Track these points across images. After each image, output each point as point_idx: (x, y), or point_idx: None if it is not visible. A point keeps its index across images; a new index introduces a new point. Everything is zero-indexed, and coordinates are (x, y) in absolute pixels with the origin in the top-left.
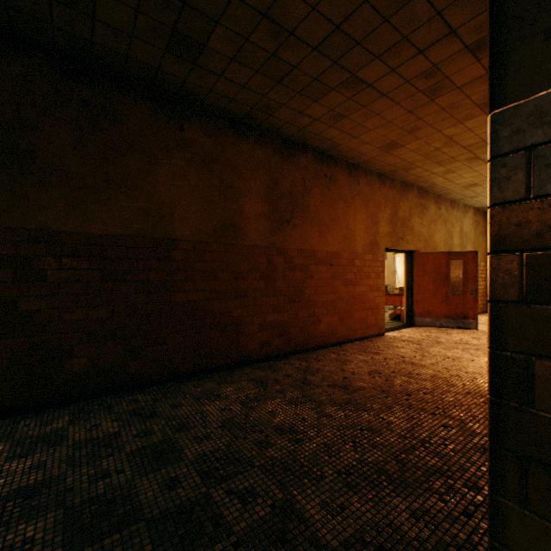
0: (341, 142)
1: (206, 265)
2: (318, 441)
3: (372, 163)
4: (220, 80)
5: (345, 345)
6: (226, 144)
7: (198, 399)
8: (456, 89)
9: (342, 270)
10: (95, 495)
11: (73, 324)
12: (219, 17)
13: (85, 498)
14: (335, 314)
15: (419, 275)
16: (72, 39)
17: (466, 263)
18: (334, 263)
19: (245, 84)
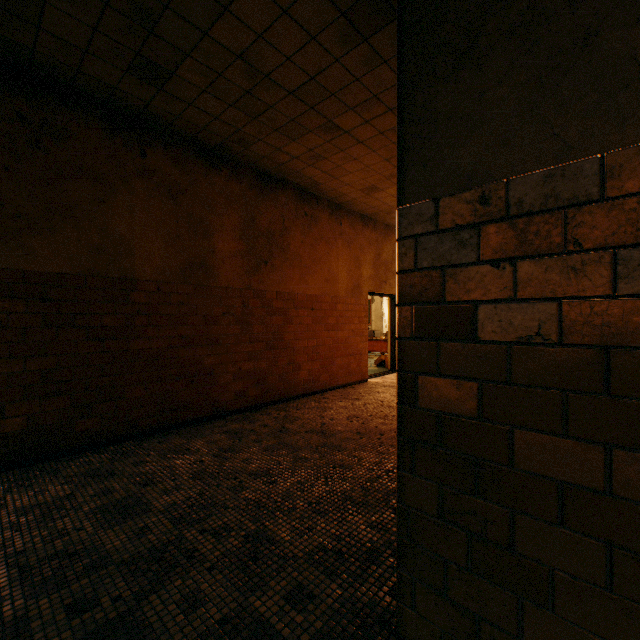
0: (322, 181)
1: (172, 309)
2: (293, 480)
3: (354, 204)
4: (190, 108)
5: (327, 393)
6: (197, 175)
7: (165, 454)
8: None
9: (324, 315)
10: (53, 552)
11: (6, 377)
12: (191, 51)
13: (42, 556)
14: (317, 361)
15: None
16: (7, 43)
17: None
18: (316, 306)
19: (219, 116)
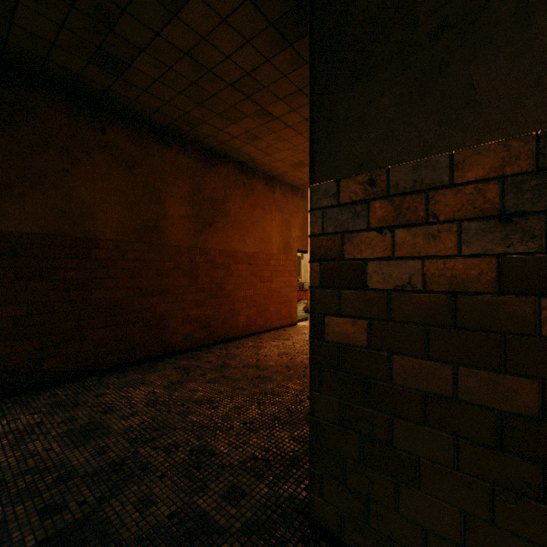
0: (258, 157)
1: (129, 264)
2: (231, 405)
3: (285, 176)
4: (145, 94)
5: (262, 335)
6: (150, 150)
7: (122, 387)
8: None
9: (260, 269)
10: (26, 469)
11: None
12: (145, 47)
13: (17, 473)
14: (253, 308)
15: None
16: None
17: None
18: (253, 262)
19: (169, 101)
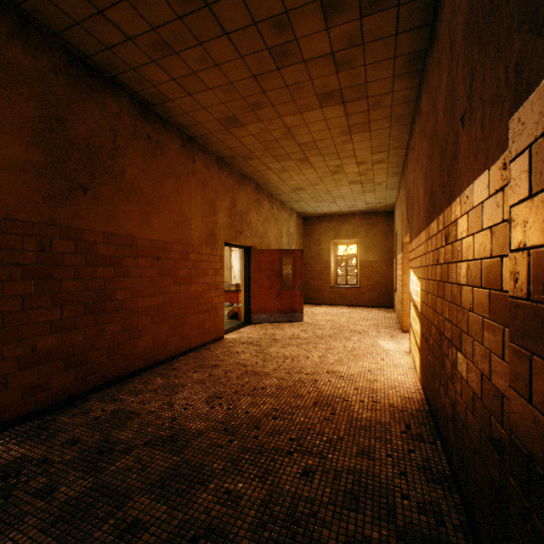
0: (171, 95)
1: None
2: None
3: (210, 140)
4: None
5: (178, 360)
6: None
7: None
8: (303, 62)
9: (173, 265)
10: None
11: None
12: None
13: None
14: (164, 322)
15: (256, 272)
16: None
17: (295, 260)
18: (163, 255)
19: None
